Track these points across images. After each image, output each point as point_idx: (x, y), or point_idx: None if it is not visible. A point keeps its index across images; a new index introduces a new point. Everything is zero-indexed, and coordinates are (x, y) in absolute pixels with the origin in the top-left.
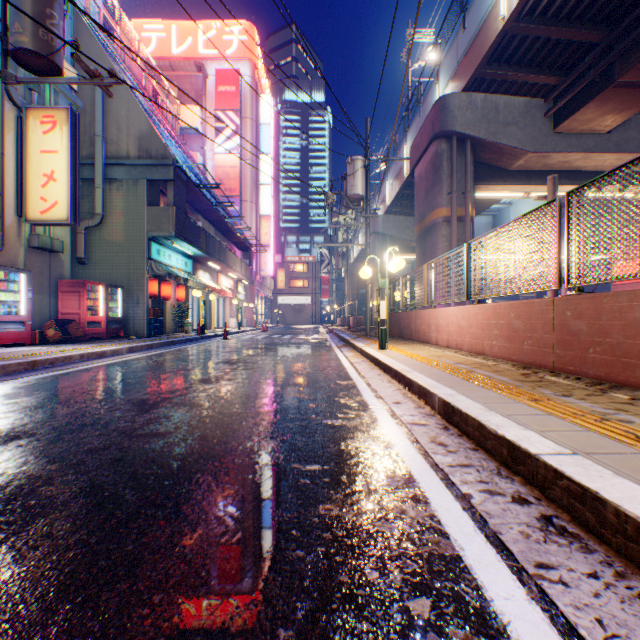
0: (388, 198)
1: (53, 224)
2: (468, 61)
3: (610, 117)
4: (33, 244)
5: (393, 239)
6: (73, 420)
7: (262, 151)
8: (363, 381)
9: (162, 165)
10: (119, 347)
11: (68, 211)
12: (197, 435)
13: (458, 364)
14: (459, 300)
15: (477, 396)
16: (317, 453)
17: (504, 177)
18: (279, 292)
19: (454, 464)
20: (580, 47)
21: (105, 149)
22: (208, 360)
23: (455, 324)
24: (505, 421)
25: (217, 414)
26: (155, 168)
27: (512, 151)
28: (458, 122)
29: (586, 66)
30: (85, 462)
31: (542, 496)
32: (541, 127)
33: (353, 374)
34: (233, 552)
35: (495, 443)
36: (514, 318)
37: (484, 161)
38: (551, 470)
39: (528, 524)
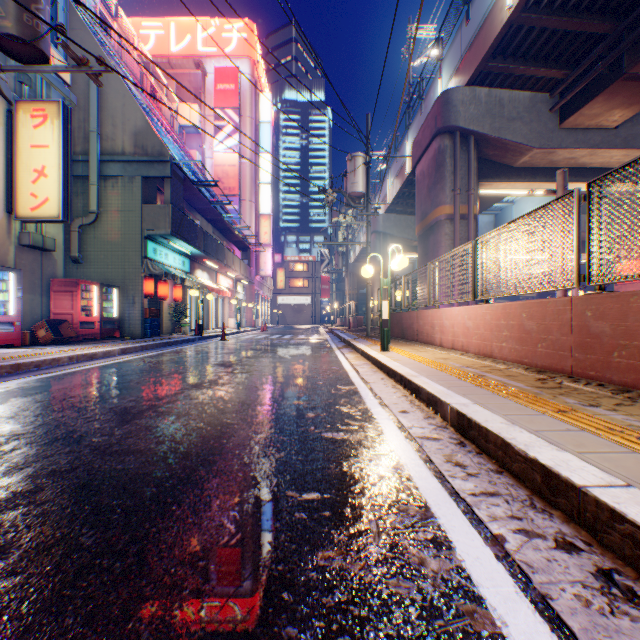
0: (389, 197)
1: (44, 221)
2: (472, 54)
3: (618, 112)
4: (24, 242)
5: (394, 238)
6: (44, 433)
7: (261, 150)
8: (366, 386)
9: (158, 162)
10: (111, 348)
11: (59, 208)
12: (179, 452)
13: (467, 368)
14: (465, 300)
15: (495, 406)
16: (316, 476)
17: (508, 174)
18: (279, 292)
19: (477, 492)
20: (588, 39)
21: (100, 145)
22: (203, 362)
23: (461, 325)
24: (534, 439)
25: (205, 426)
26: (151, 165)
27: (517, 147)
28: (461, 117)
29: (594, 59)
30: (43, 489)
31: (593, 540)
32: (547, 122)
33: (355, 378)
34: (204, 630)
35: (525, 467)
36: (526, 319)
37: (488, 158)
38: (606, 509)
39: (584, 584)
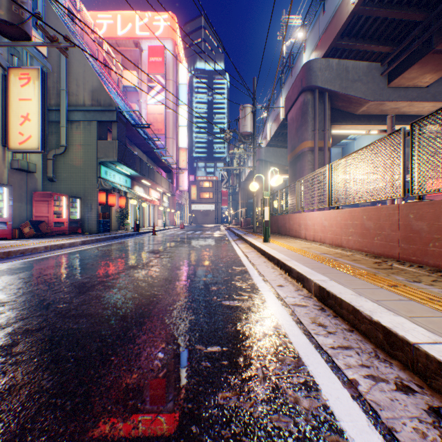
0: (269, 135)
1: (28, 152)
2: (327, 35)
3: (428, 75)
4: (14, 166)
5: (272, 164)
6: (22, 301)
7: (180, 103)
8: (253, 267)
9: (108, 110)
10: (75, 241)
11: (39, 142)
12: (119, 316)
13: (324, 254)
14: (323, 206)
15: (346, 282)
16: (217, 334)
17: (352, 119)
18: (192, 201)
19: (335, 346)
20: (408, 25)
21: (68, 99)
22: (139, 250)
23: (319, 224)
24: (376, 306)
25: (138, 296)
26: (103, 113)
27: (358, 100)
28: (319, 79)
29: (412, 38)
30: (18, 343)
31: (424, 384)
32: (379, 83)
33: (245, 261)
34: None
35: (370, 327)
36: (366, 220)
37: (338, 108)
38: (434, 361)
39: (420, 419)
